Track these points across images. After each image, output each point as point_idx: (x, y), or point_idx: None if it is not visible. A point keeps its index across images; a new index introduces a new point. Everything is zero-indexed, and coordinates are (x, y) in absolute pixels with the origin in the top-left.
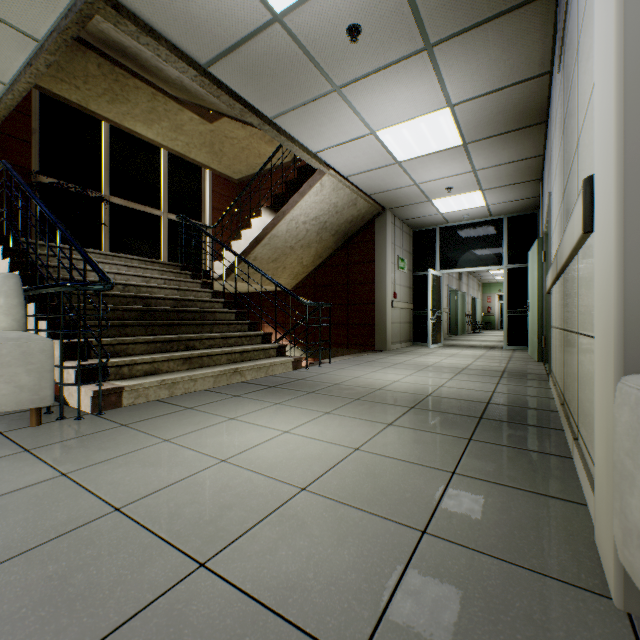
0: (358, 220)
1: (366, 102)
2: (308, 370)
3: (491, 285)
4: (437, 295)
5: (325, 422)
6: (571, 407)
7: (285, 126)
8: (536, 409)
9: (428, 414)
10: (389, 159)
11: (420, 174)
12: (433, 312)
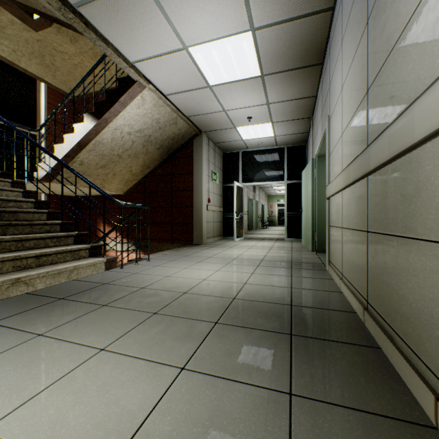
0: (179, 138)
1: (176, 6)
2: (122, 269)
3: (273, 197)
4: (240, 201)
5: (84, 379)
6: (404, 331)
7: (94, 20)
8: (337, 310)
9: (234, 334)
10: (202, 81)
11: (228, 101)
12: (237, 214)
